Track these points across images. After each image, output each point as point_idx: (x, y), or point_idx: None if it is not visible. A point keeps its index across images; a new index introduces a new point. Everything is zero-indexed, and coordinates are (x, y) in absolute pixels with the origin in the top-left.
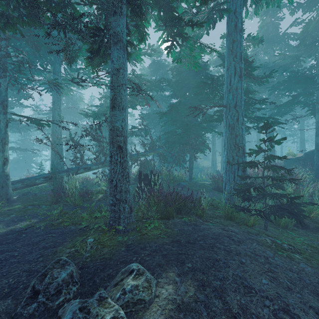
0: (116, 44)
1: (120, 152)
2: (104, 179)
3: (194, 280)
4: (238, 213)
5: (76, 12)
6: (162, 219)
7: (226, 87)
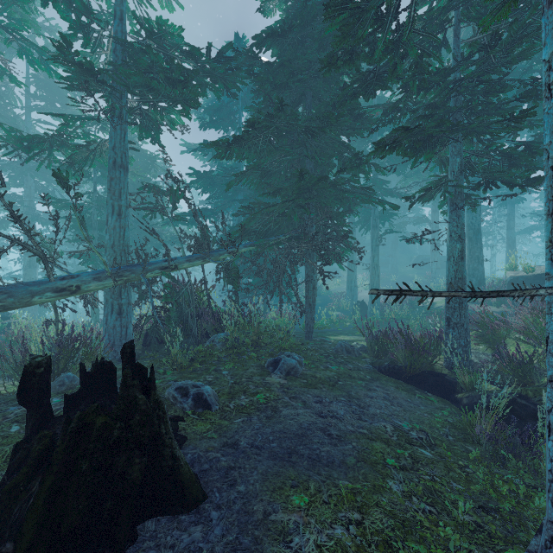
0: None
1: None
2: None
3: None
4: None
5: None
6: None
7: None
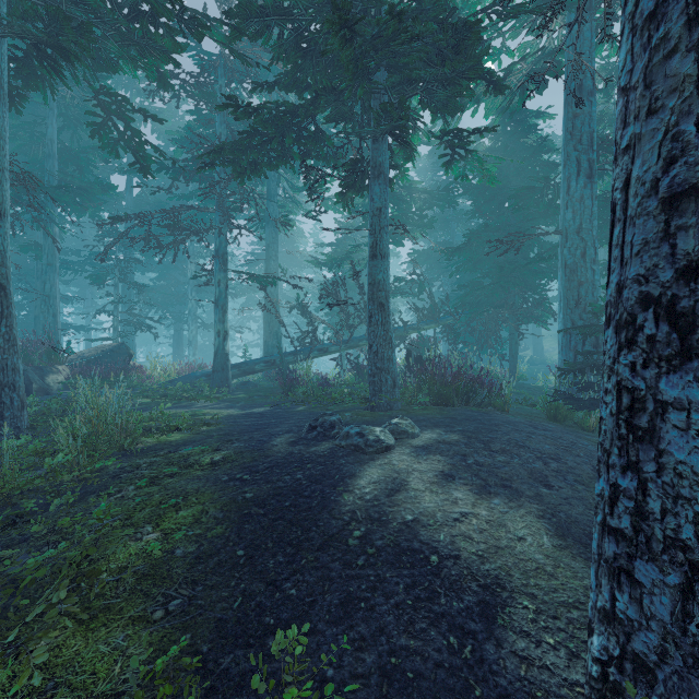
0: (376, 178)
1: (381, 311)
2: (349, 369)
3: (460, 434)
4: (568, 409)
5: (327, 143)
6: (437, 404)
7: (561, 199)
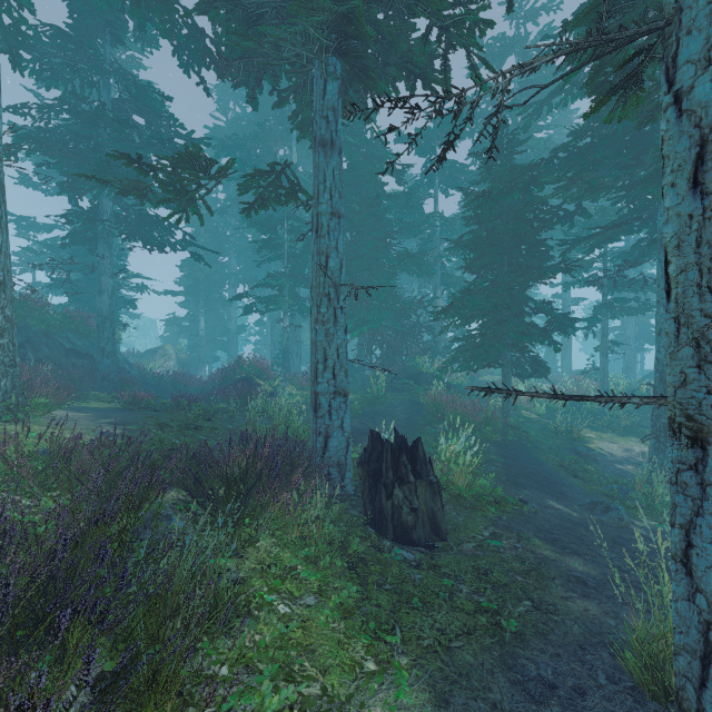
0: None
1: None
2: None
3: None
4: None
5: None
6: None
7: None
